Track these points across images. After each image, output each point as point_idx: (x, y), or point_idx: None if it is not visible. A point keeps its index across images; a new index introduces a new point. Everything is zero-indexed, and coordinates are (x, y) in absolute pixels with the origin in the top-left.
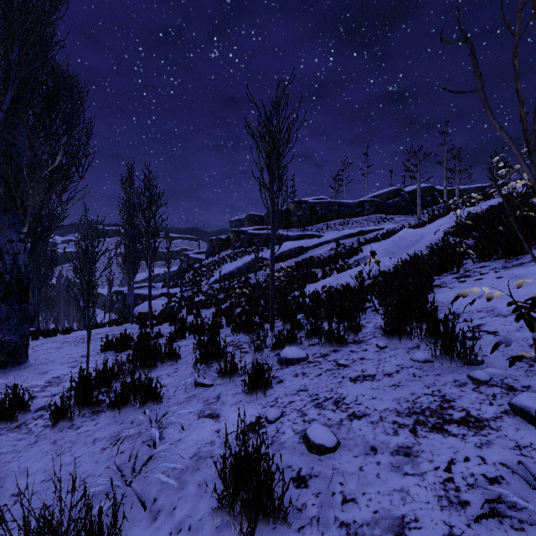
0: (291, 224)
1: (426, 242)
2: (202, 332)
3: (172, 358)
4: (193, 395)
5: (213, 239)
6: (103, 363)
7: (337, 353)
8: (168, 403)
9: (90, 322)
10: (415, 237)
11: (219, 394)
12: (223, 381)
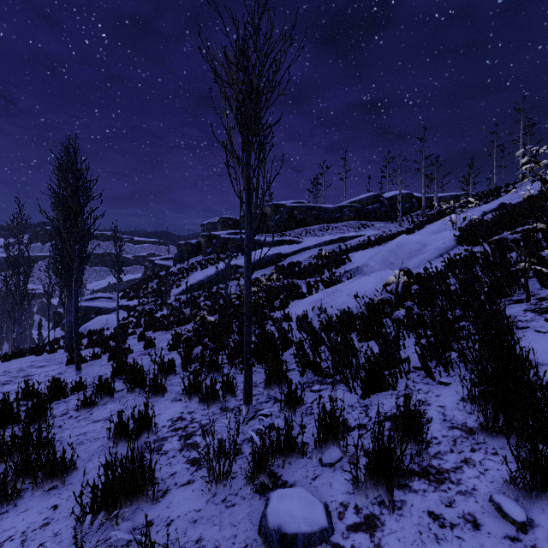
0: (268, 229)
1: (431, 251)
2: (140, 388)
3: (54, 473)
4: None
5: (182, 244)
6: None
7: (402, 521)
8: None
9: None
10: (416, 245)
11: None
12: None
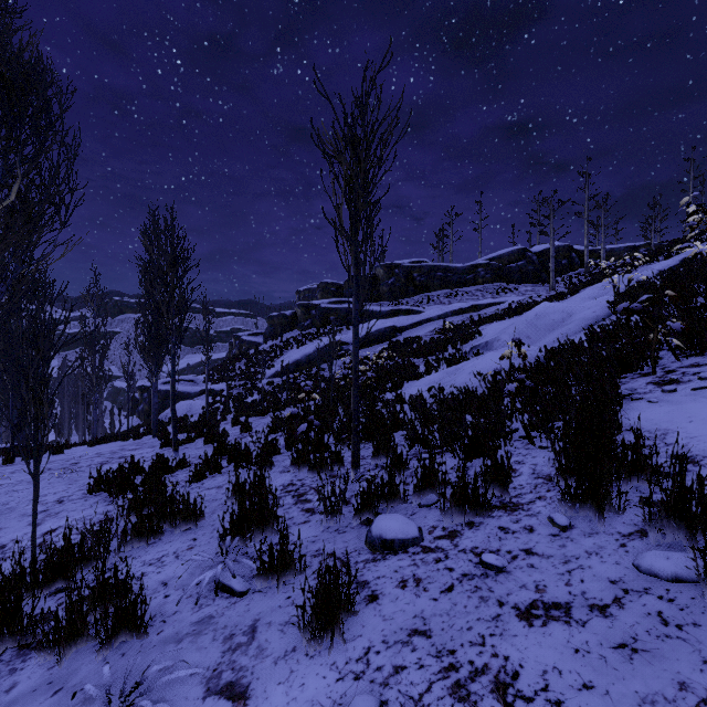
0: (380, 296)
1: (577, 322)
2: (246, 463)
3: (188, 517)
4: (208, 618)
5: (275, 316)
6: (63, 536)
7: (476, 532)
8: (160, 635)
9: (37, 465)
10: (560, 315)
11: (254, 622)
12: (266, 584)
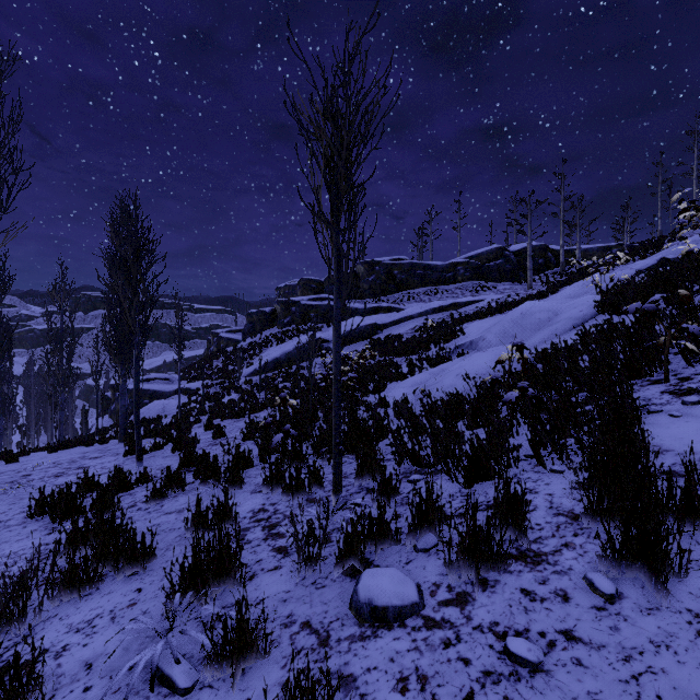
0: (361, 293)
1: (565, 321)
2: (214, 479)
3: (135, 559)
4: None
5: (254, 313)
6: None
7: (493, 597)
8: None
9: None
10: (546, 313)
11: None
12: (219, 674)
